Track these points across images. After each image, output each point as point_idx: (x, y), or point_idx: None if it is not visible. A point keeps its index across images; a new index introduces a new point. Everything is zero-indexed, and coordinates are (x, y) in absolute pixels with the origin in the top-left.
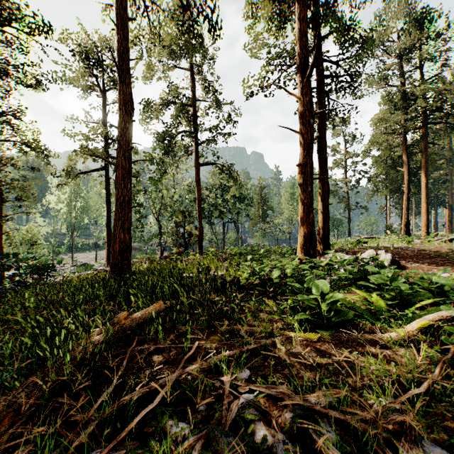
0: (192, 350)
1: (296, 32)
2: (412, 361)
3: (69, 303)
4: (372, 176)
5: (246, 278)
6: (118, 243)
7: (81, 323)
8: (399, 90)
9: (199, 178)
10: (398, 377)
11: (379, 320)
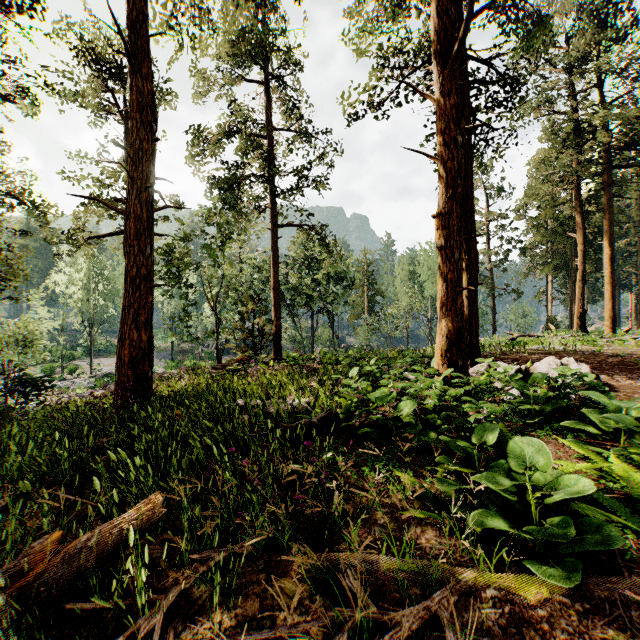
0: None
1: None
2: None
3: None
4: (526, 246)
5: (350, 411)
6: (127, 348)
7: None
8: (570, 118)
9: (275, 246)
10: None
11: None
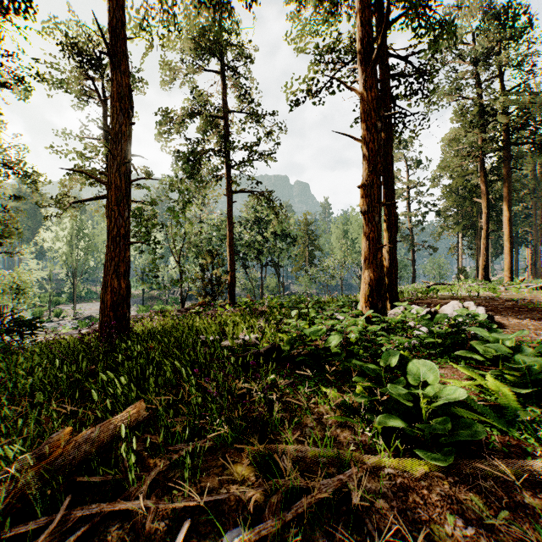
0: None
1: (359, 2)
2: None
3: None
4: (440, 209)
5: (290, 344)
6: (109, 294)
7: None
8: (476, 103)
9: (230, 209)
10: None
11: (511, 426)
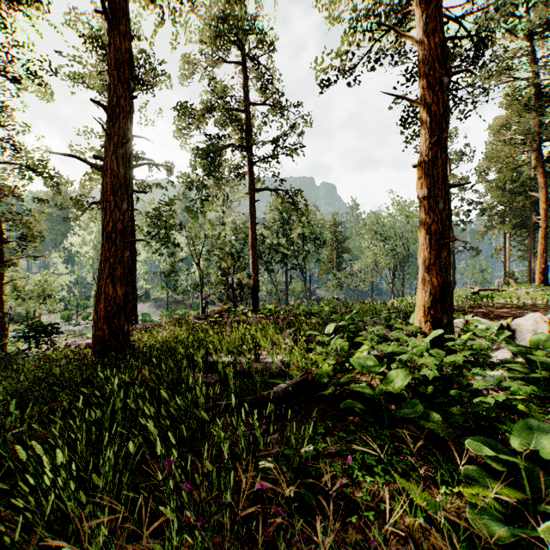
0: None
1: None
2: None
3: None
4: (484, 207)
5: (327, 374)
6: (103, 302)
7: None
8: (532, 82)
9: (253, 209)
10: None
11: None
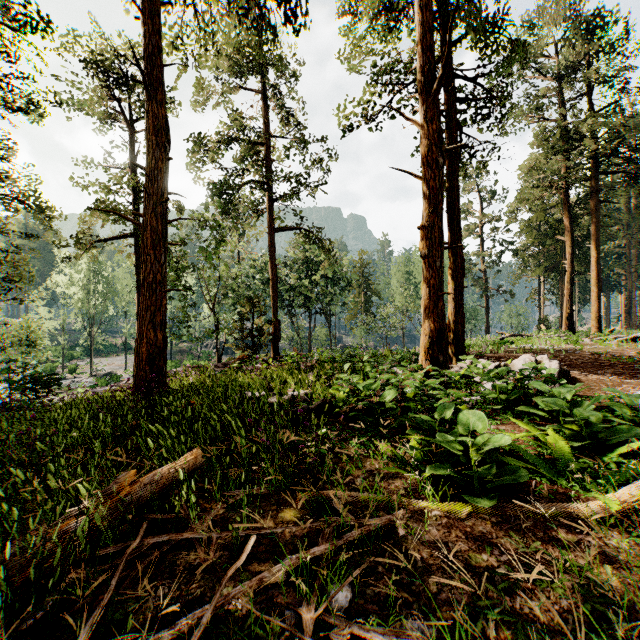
0: (243, 555)
1: (418, 26)
2: (637, 559)
3: (45, 451)
4: (519, 248)
5: (342, 400)
6: (145, 346)
7: (50, 493)
8: (559, 125)
9: (274, 249)
10: (626, 601)
11: (561, 476)
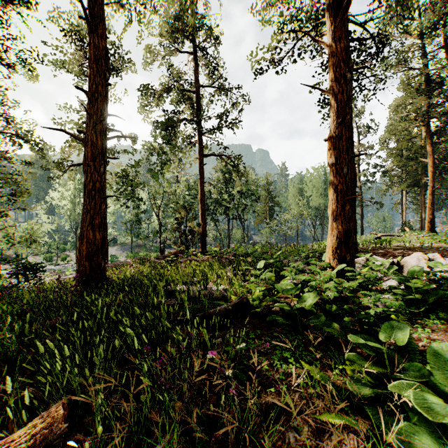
0: None
1: None
2: None
3: None
4: (386, 170)
5: (258, 298)
6: (85, 245)
7: None
8: (422, 72)
9: (202, 170)
10: None
11: None
